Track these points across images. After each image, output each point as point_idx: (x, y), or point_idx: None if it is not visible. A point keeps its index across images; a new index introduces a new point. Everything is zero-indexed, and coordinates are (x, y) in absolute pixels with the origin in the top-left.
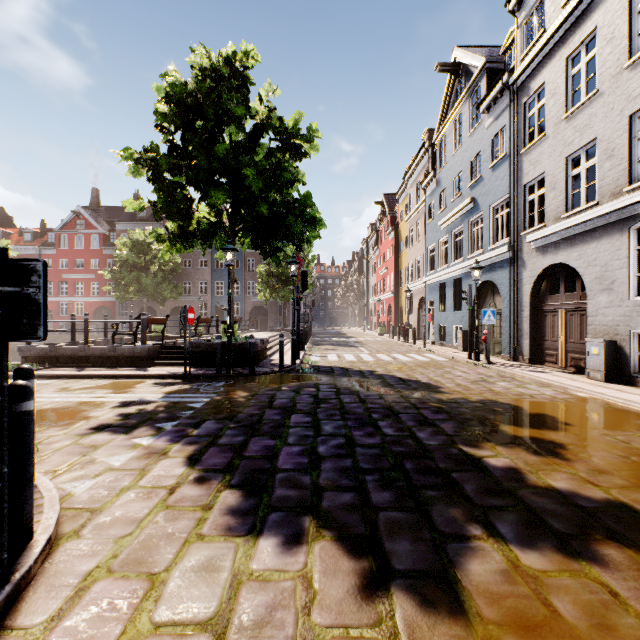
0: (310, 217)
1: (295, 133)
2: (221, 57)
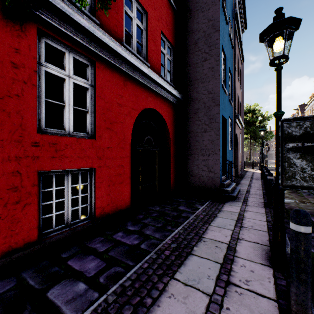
0: (270, 135)
1: (266, 116)
2: (250, 107)
